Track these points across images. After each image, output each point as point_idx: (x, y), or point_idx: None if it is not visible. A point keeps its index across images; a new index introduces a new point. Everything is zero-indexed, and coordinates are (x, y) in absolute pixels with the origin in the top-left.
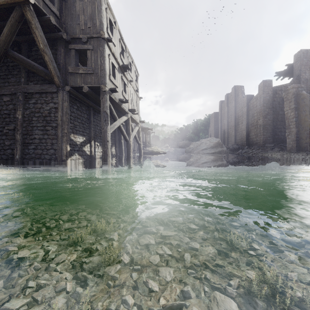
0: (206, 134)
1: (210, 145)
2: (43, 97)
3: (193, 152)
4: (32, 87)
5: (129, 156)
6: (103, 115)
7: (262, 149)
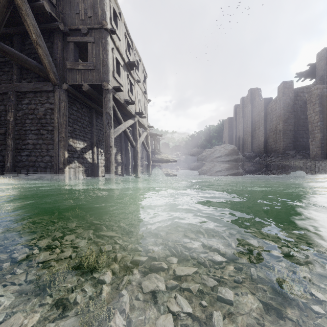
0: (219, 141)
1: (225, 152)
2: (37, 97)
3: (206, 160)
4: (25, 86)
5: (136, 164)
6: (106, 116)
7: (282, 157)
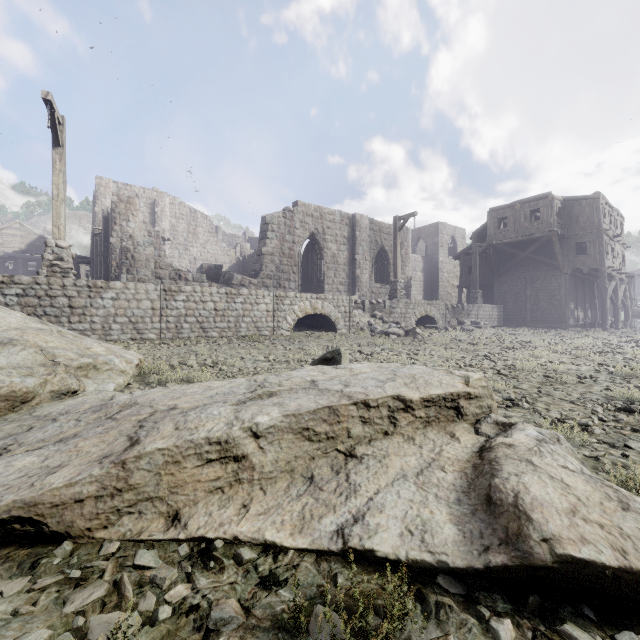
0: None
1: None
2: (547, 279)
3: None
4: (538, 273)
5: (616, 320)
6: (602, 288)
7: None
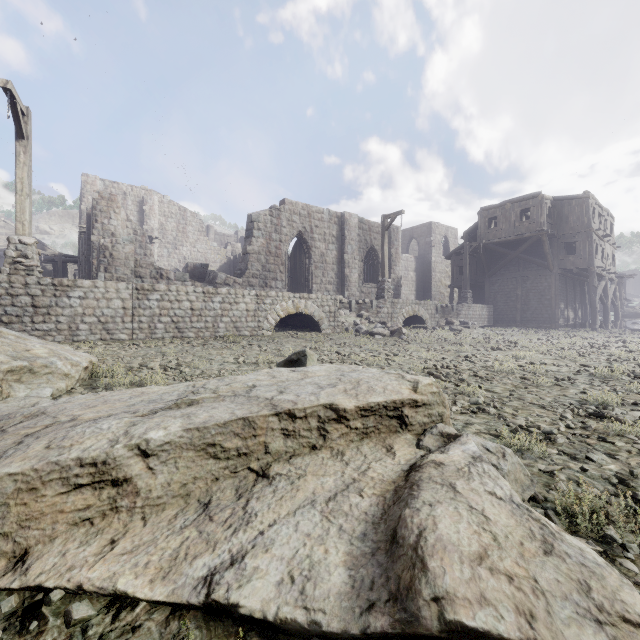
0: None
1: None
2: (537, 279)
3: None
4: (529, 273)
5: (606, 320)
6: (592, 288)
7: None
